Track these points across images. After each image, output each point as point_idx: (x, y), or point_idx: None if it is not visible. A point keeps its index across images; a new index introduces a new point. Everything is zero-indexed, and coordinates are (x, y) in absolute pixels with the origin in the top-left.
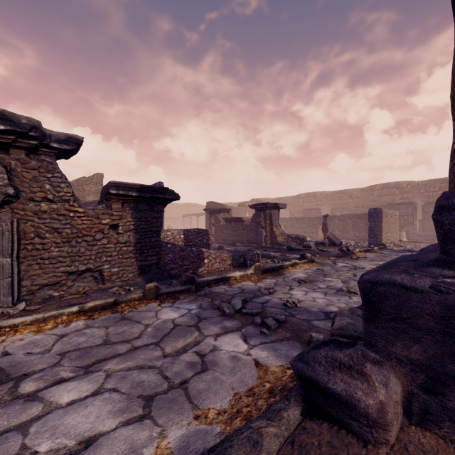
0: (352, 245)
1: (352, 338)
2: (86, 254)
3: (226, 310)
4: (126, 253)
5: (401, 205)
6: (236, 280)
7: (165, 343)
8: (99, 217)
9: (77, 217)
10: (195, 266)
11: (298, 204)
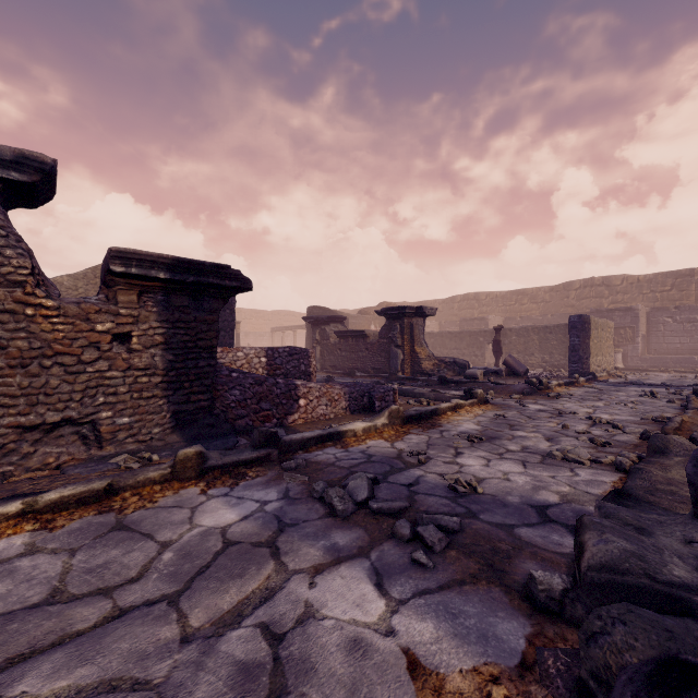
0: (543, 375)
1: (646, 595)
2: (62, 391)
3: (337, 504)
4: (148, 388)
5: (614, 311)
6: (356, 437)
7: (193, 596)
8: (90, 318)
9: (42, 318)
10: (283, 412)
11: (452, 311)
